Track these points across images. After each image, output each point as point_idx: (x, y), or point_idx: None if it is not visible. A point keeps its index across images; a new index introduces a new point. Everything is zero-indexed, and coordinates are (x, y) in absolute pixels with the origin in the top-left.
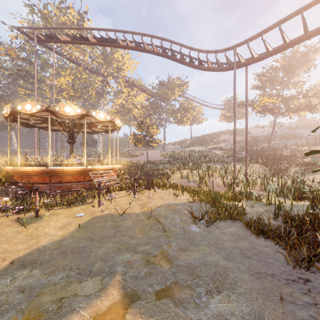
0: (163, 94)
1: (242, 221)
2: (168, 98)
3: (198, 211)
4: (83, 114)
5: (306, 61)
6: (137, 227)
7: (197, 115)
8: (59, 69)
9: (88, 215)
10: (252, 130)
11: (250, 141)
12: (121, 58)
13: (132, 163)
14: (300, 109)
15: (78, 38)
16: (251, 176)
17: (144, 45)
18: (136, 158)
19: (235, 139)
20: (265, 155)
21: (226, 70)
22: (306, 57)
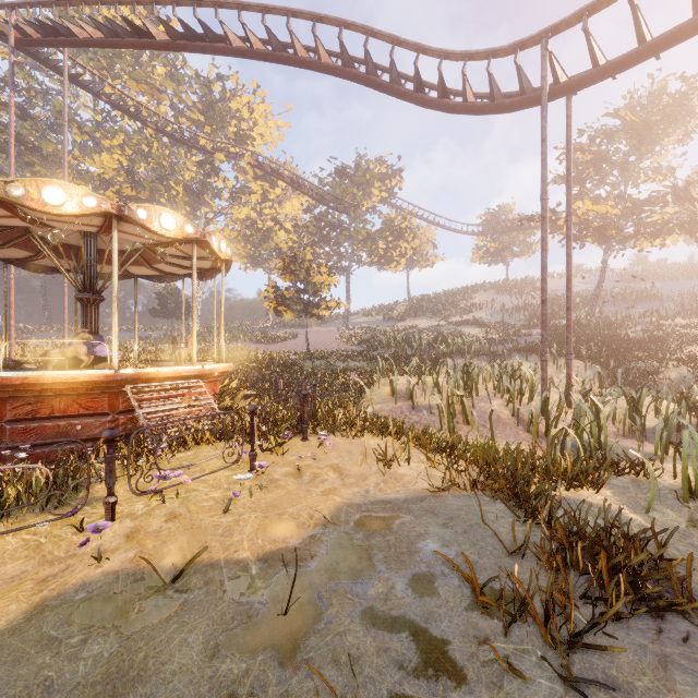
0: (344, 197)
1: (688, 616)
2: (356, 205)
3: (498, 572)
4: (107, 212)
5: (684, 116)
6: (219, 689)
7: (422, 248)
8: (98, 134)
9: (30, 584)
10: None
11: None
12: (248, 113)
13: (269, 358)
14: (668, 229)
15: (123, 32)
16: (601, 398)
17: (294, 45)
18: (280, 344)
19: (545, 293)
20: (590, 337)
21: (514, 109)
22: (684, 106)
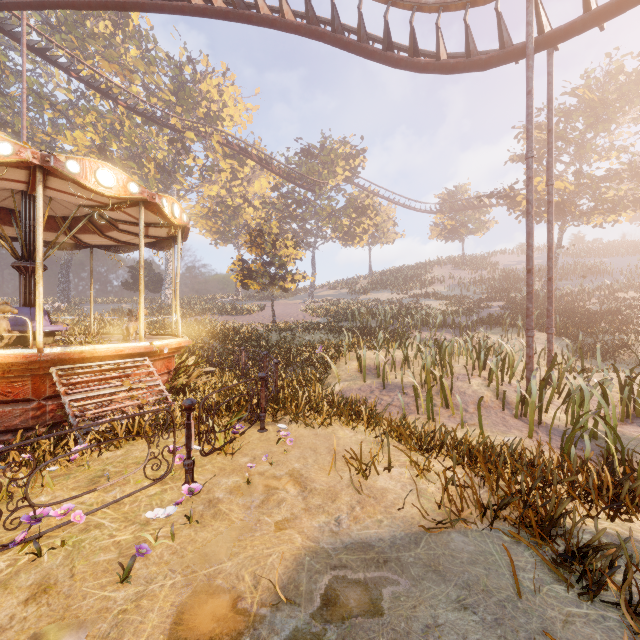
0: (310, 175)
1: None
2: (321, 183)
3: None
4: (27, 162)
5: None
6: None
7: (383, 225)
8: (71, 112)
9: None
10: (496, 258)
11: (500, 281)
12: (218, 95)
13: (234, 330)
14: (623, 205)
15: None
16: (607, 381)
17: (256, 1)
18: (248, 316)
19: (531, 261)
20: None
21: (492, 65)
22: None
